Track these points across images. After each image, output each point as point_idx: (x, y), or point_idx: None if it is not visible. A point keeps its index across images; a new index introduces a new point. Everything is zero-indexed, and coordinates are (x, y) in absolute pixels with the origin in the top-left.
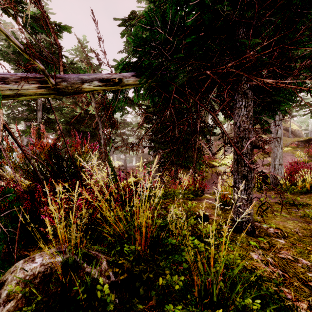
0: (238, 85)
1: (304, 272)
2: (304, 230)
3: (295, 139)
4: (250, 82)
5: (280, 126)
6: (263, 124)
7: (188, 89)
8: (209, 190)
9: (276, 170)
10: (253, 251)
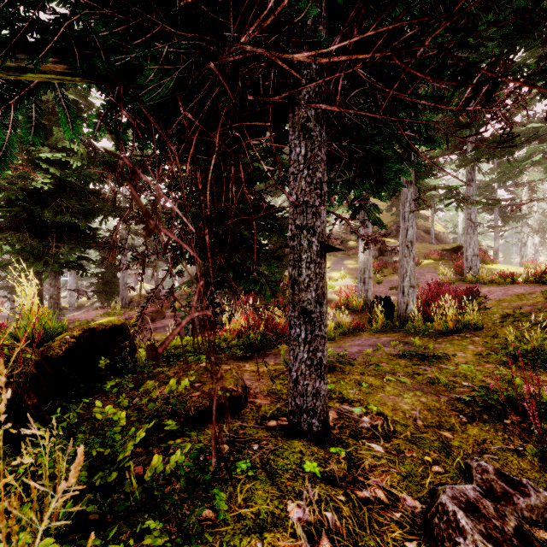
0: (294, 111)
1: (402, 541)
2: (430, 412)
3: (439, 247)
4: (315, 105)
5: (411, 223)
6: (370, 211)
7: (188, 114)
8: None
9: (405, 297)
10: (299, 495)
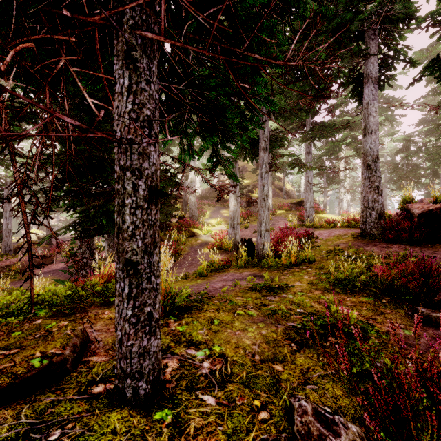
0: (118, 37)
1: None
2: (268, 344)
3: (289, 201)
4: (141, 32)
5: (266, 181)
6: (226, 165)
7: None
8: (180, 272)
9: (262, 239)
10: None
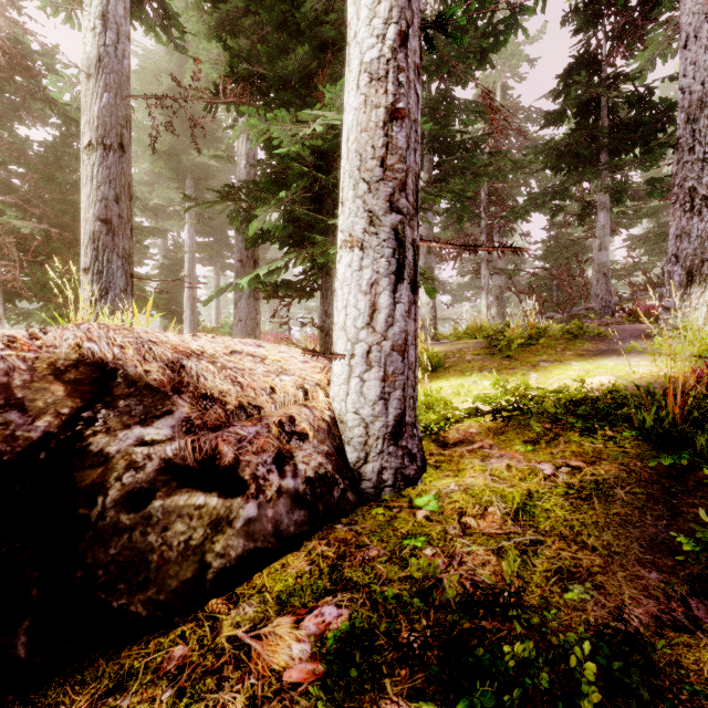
0: None
1: None
2: None
3: None
4: None
5: None
6: None
7: None
8: None
9: None
10: None
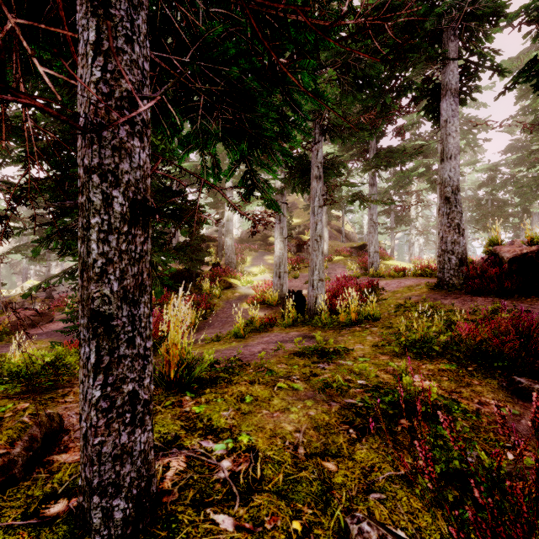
0: None
1: None
2: (317, 430)
3: (348, 245)
4: None
5: (320, 217)
6: (264, 190)
7: None
8: (211, 332)
9: (314, 290)
10: None
